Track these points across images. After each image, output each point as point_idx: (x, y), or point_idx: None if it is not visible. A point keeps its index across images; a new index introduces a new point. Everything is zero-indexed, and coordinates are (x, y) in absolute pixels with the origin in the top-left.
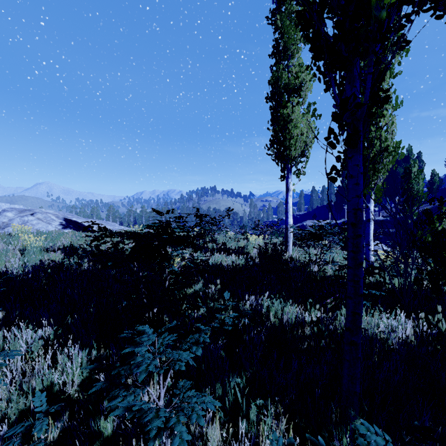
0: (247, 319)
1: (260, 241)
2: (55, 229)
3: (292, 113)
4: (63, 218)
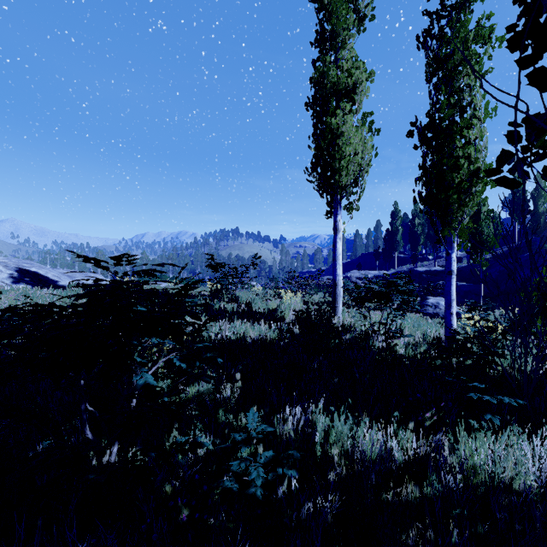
0: (292, 468)
1: (298, 300)
2: None
3: (342, 125)
4: (14, 268)
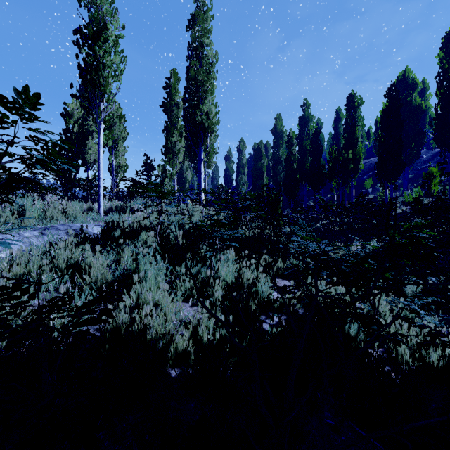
0: None
1: None
2: None
3: (89, 142)
4: None
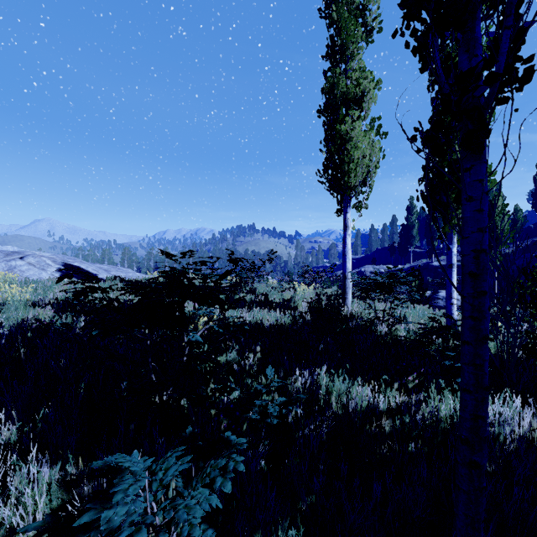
0: (299, 407)
1: (311, 292)
2: (49, 277)
3: (351, 130)
4: (61, 263)
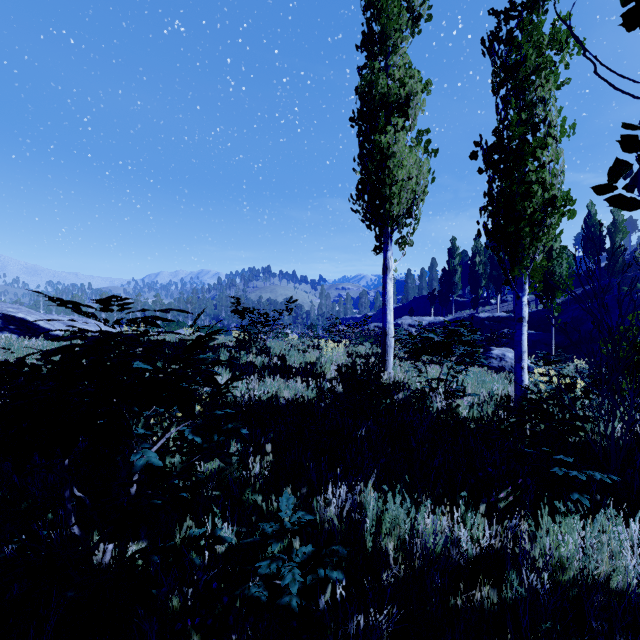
0: (336, 568)
1: (341, 352)
2: None
3: (394, 144)
4: None
